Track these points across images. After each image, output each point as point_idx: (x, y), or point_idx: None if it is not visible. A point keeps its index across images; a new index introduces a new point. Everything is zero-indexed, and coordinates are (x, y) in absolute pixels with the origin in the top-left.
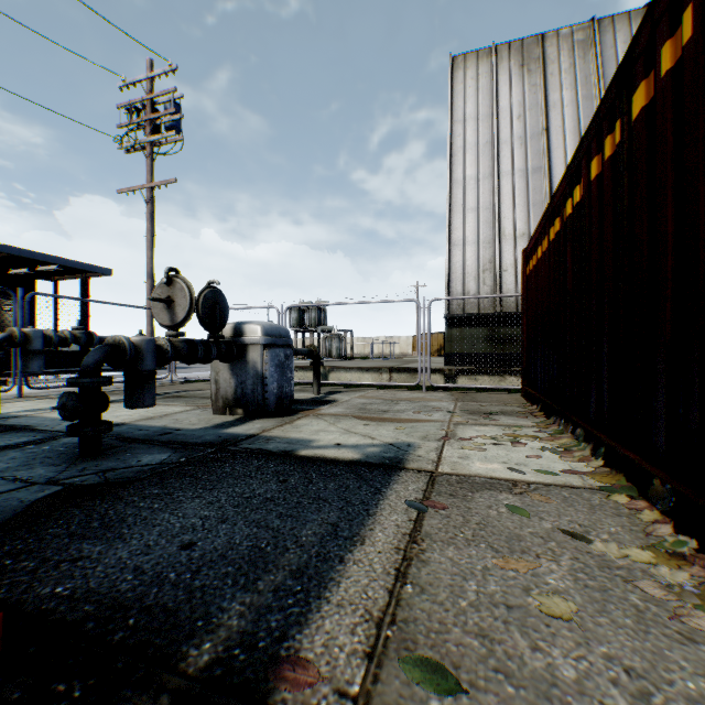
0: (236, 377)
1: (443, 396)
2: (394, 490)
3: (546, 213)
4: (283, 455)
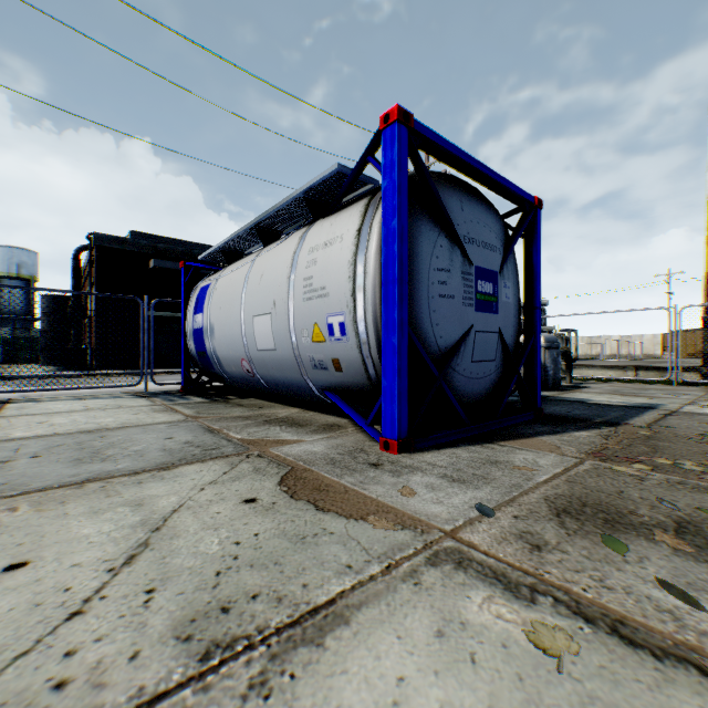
0: None
1: (694, 389)
2: (650, 412)
3: None
4: (578, 402)
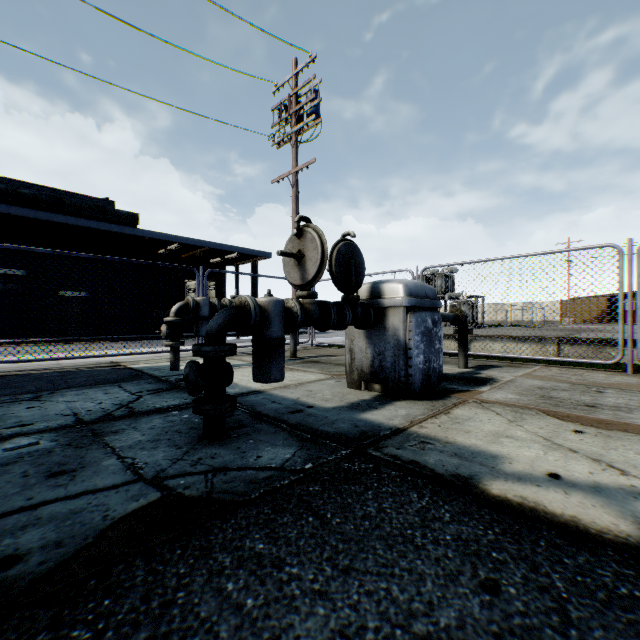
0: (372, 346)
1: None
2: None
3: None
4: (459, 487)
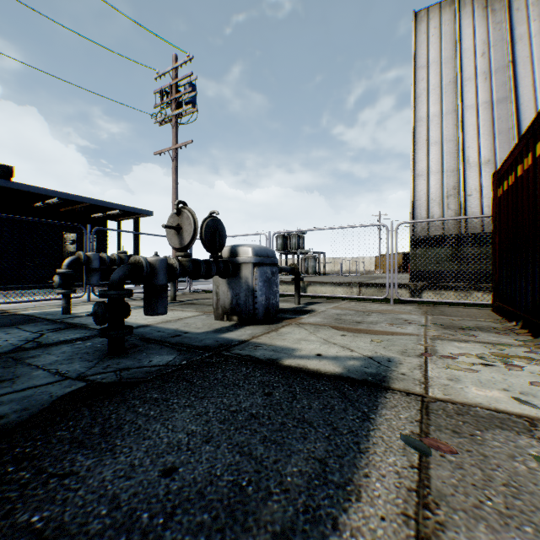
0: (232, 290)
1: (411, 308)
2: (384, 417)
3: (530, 129)
4: (269, 363)
